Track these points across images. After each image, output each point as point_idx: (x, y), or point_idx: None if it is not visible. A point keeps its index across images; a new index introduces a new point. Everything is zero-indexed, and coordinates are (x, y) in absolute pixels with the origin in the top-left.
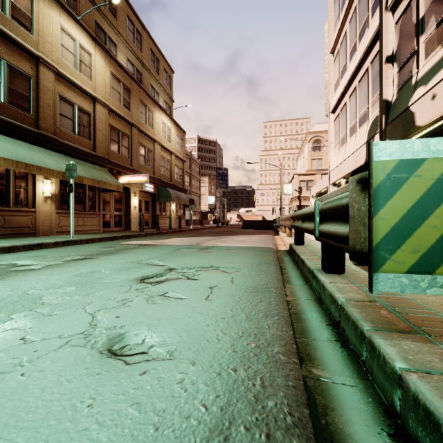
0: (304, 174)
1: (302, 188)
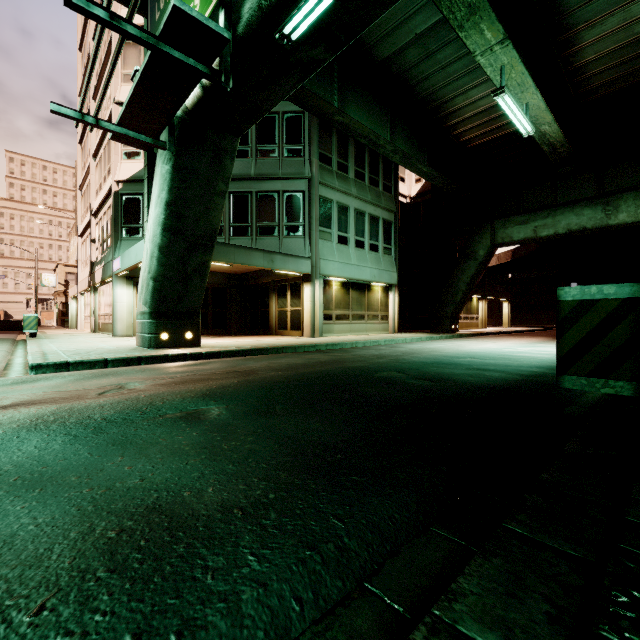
0: (72, 266)
1: (69, 282)
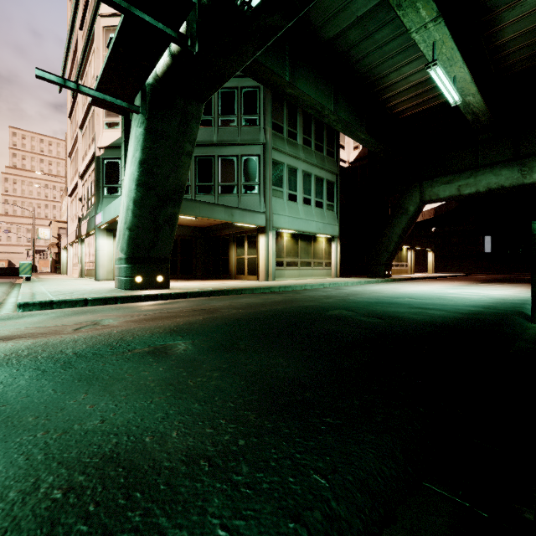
0: (64, 222)
1: (61, 235)
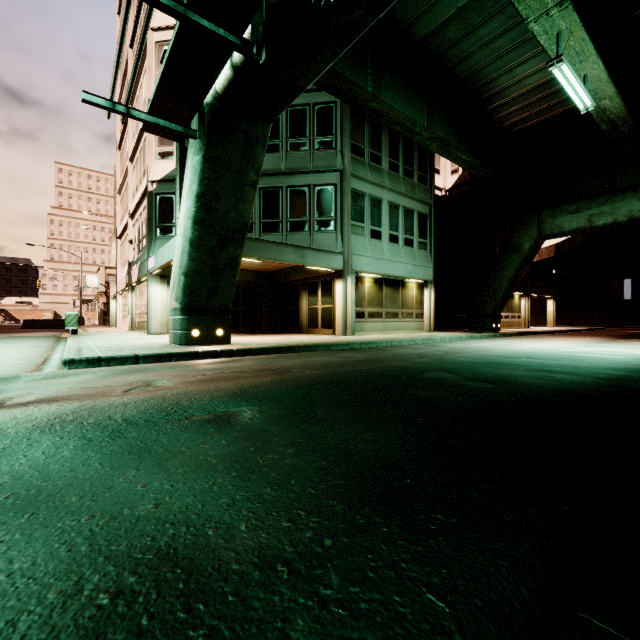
0: (113, 268)
1: (110, 283)
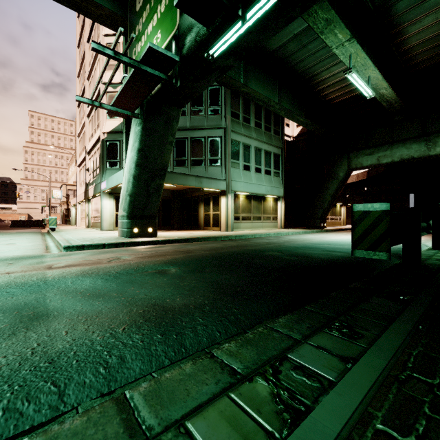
0: (71, 185)
1: (70, 195)
